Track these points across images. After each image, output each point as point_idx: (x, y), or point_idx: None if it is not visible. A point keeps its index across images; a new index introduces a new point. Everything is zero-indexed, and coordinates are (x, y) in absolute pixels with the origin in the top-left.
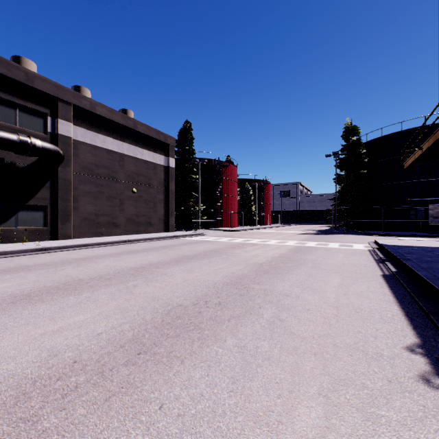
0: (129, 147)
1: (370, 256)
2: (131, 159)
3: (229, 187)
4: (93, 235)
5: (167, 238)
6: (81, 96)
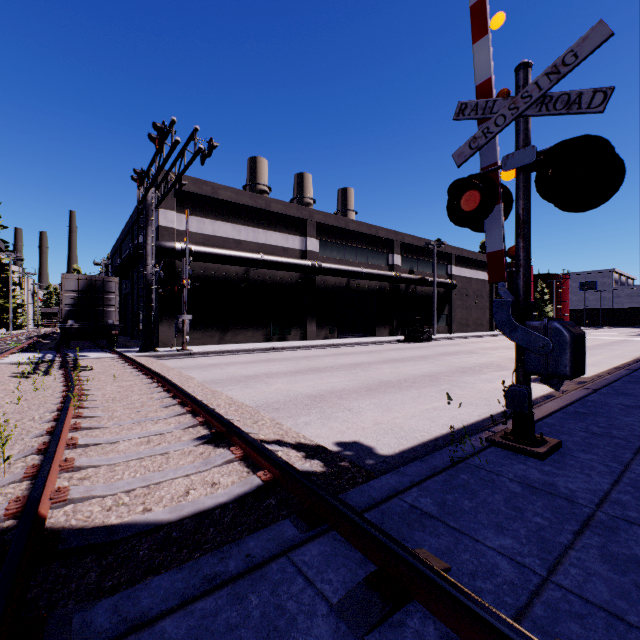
0: (473, 272)
1: None
2: (474, 280)
3: None
4: (460, 332)
5: None
6: (458, 248)
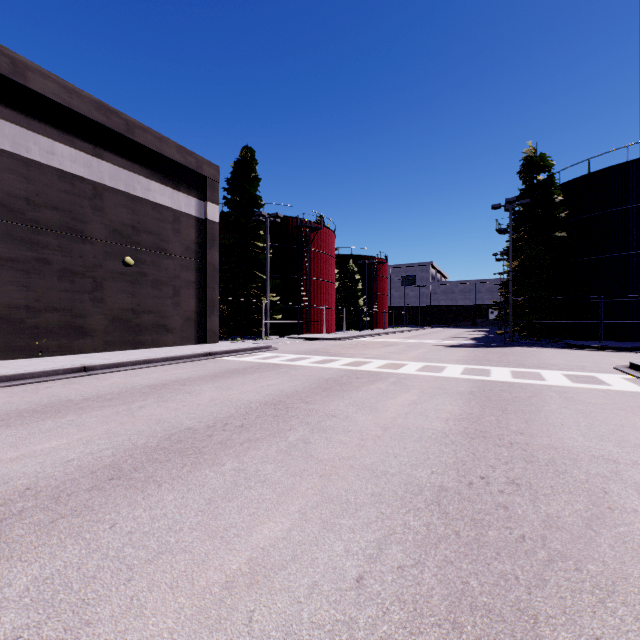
0: (117, 172)
1: None
2: (121, 197)
3: (322, 266)
4: (22, 354)
5: (192, 358)
6: None
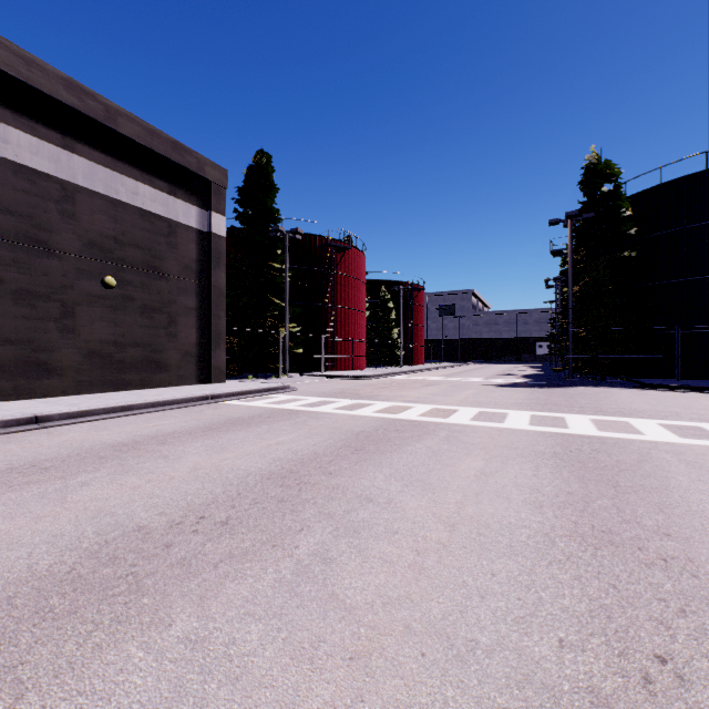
0: (95, 169)
1: None
2: (99, 201)
3: (350, 292)
4: None
5: (187, 402)
6: None
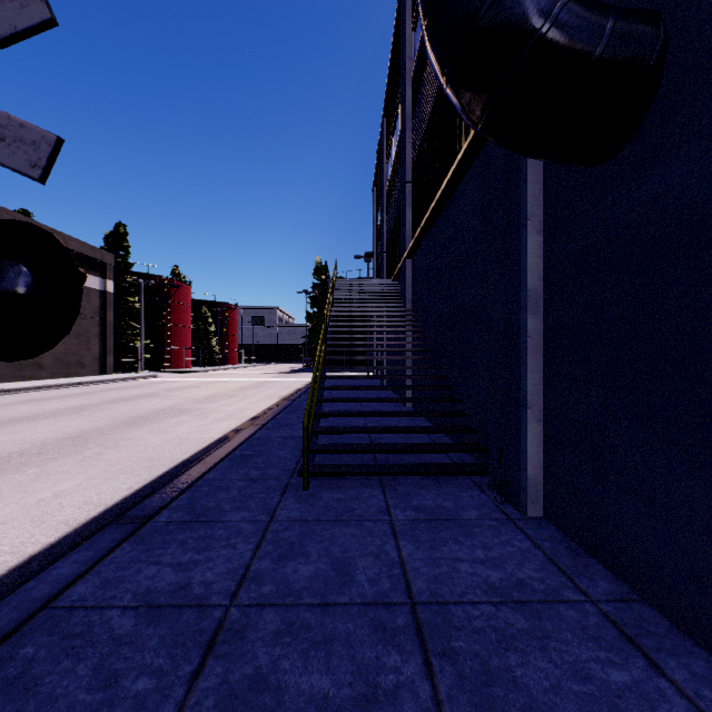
0: None
1: (306, 383)
2: None
3: (181, 314)
4: (15, 379)
5: (119, 380)
6: (3, 209)
